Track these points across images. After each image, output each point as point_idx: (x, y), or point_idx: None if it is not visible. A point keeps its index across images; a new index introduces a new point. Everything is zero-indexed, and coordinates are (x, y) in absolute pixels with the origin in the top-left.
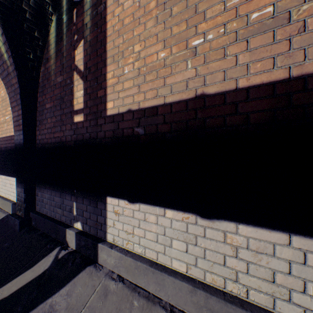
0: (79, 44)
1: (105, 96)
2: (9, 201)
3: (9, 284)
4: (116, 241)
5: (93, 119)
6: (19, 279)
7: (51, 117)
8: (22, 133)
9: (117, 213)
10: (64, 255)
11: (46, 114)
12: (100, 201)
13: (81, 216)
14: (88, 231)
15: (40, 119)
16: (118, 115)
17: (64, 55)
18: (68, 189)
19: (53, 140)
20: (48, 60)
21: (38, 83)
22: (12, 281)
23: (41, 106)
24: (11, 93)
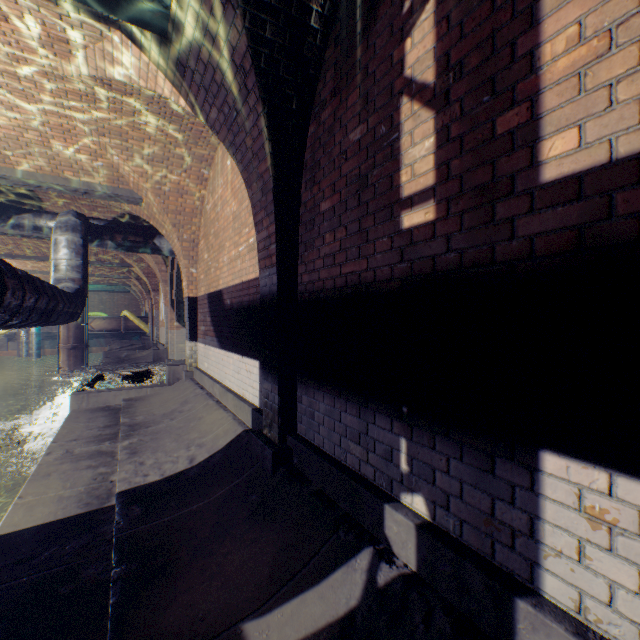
0: (418, 16)
1: (533, 121)
2: (246, 402)
3: (277, 613)
4: (595, 617)
5: (474, 208)
6: (296, 607)
7: (333, 229)
8: (274, 271)
9: (601, 520)
10: (391, 581)
11: (319, 226)
12: (508, 457)
13: (425, 482)
14: (454, 532)
15: (307, 238)
16: (604, 168)
17: (370, 69)
18: (382, 401)
19: (337, 281)
20: (324, 104)
21: (303, 164)
22: (282, 609)
23: (308, 211)
24: (254, 194)
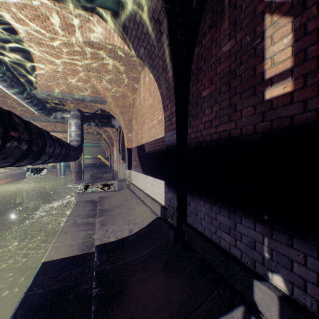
0: None
1: None
2: (157, 202)
3: None
4: None
5: None
6: None
7: (210, 106)
8: (174, 132)
9: None
10: None
11: (201, 105)
12: None
13: (283, 268)
14: (311, 308)
15: (193, 113)
16: None
17: (237, 4)
18: (247, 210)
19: (213, 136)
20: (204, 34)
21: (190, 71)
22: None
23: (194, 97)
24: (163, 91)
